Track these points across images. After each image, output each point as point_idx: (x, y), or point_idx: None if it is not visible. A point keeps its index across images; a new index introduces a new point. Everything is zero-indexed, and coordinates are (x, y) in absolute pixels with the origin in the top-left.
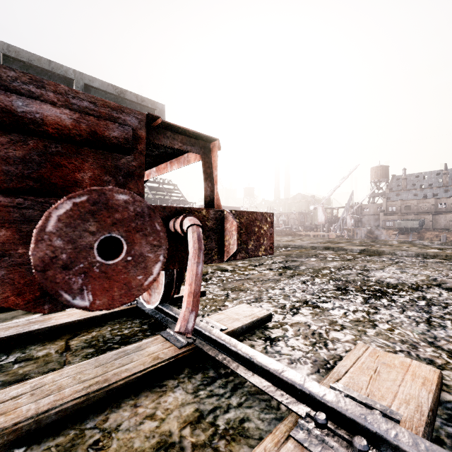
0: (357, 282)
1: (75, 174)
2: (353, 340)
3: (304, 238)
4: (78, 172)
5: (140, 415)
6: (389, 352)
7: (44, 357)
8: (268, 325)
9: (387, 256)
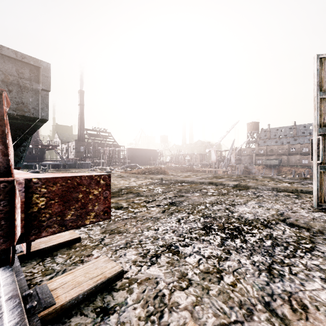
0: (222, 219)
1: None
2: (192, 305)
3: (198, 174)
4: None
5: None
6: (223, 325)
7: None
8: (116, 284)
9: (252, 190)
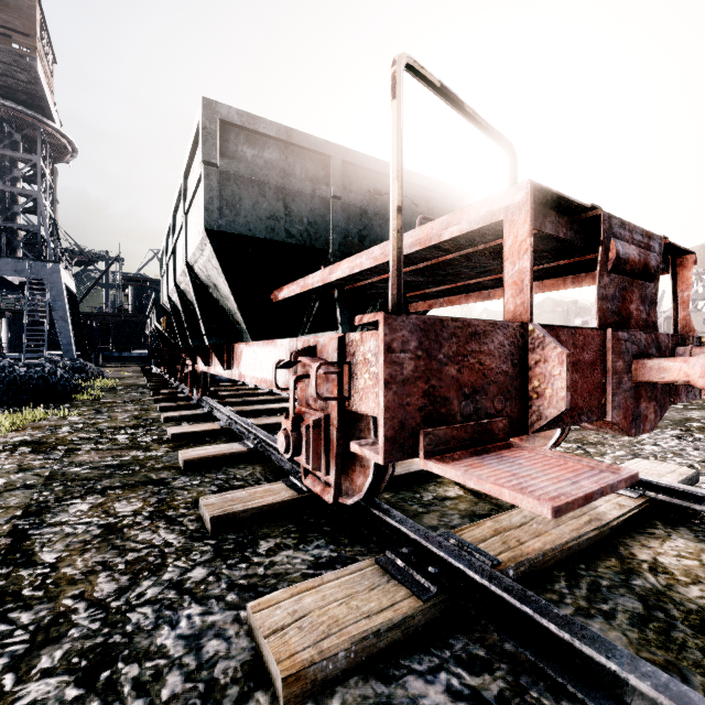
0: None
1: (629, 306)
2: None
3: None
4: (630, 304)
5: (666, 554)
6: None
7: (460, 497)
8: (699, 486)
9: None
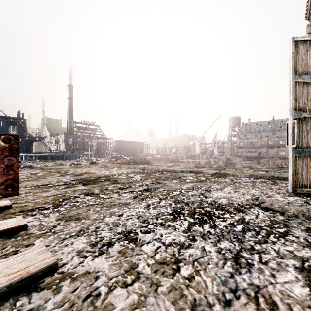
0: (194, 204)
1: None
2: (131, 307)
3: (181, 164)
4: None
5: None
6: None
7: None
8: (43, 281)
9: (230, 177)
